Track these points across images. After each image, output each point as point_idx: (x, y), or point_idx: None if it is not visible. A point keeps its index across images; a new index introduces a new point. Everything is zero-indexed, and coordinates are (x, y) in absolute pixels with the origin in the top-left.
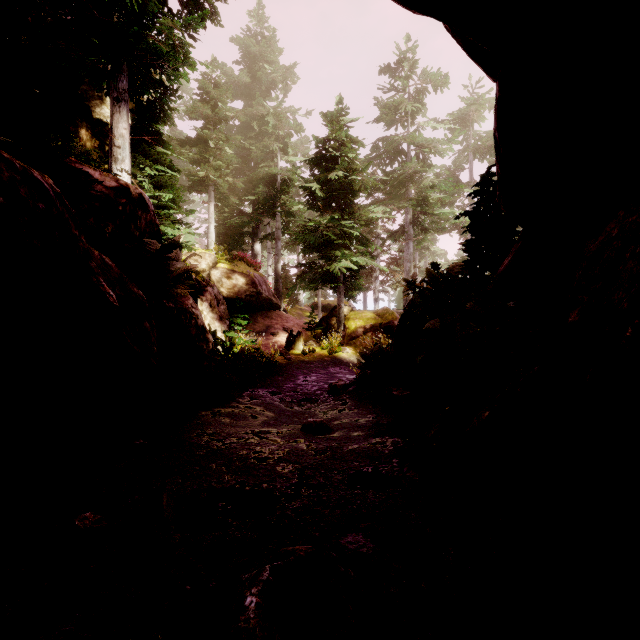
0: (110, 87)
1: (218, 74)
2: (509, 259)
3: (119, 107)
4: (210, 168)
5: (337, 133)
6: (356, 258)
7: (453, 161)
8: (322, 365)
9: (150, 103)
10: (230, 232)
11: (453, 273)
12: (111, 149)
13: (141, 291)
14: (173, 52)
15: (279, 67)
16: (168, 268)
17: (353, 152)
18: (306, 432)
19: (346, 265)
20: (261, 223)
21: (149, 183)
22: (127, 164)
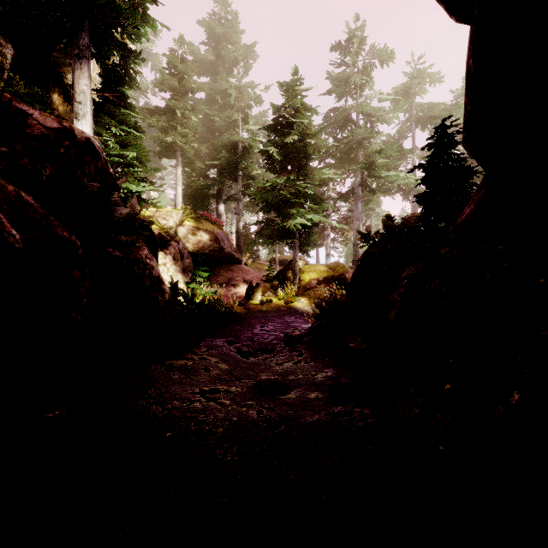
0: (72, 45)
1: (185, 50)
2: (472, 207)
3: (80, 64)
4: (177, 134)
5: (293, 100)
6: (310, 216)
7: (397, 131)
8: (279, 314)
9: (115, 66)
10: (196, 194)
11: (409, 224)
12: (72, 105)
13: (74, 236)
14: (132, 9)
15: (240, 46)
16: (111, 213)
17: (307, 118)
18: (259, 391)
19: (301, 222)
20: (224, 186)
21: (115, 142)
22: (88, 119)
